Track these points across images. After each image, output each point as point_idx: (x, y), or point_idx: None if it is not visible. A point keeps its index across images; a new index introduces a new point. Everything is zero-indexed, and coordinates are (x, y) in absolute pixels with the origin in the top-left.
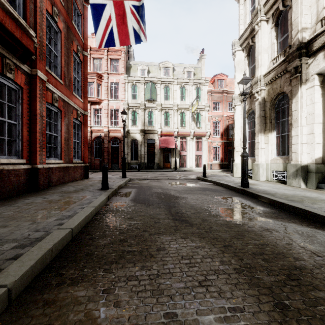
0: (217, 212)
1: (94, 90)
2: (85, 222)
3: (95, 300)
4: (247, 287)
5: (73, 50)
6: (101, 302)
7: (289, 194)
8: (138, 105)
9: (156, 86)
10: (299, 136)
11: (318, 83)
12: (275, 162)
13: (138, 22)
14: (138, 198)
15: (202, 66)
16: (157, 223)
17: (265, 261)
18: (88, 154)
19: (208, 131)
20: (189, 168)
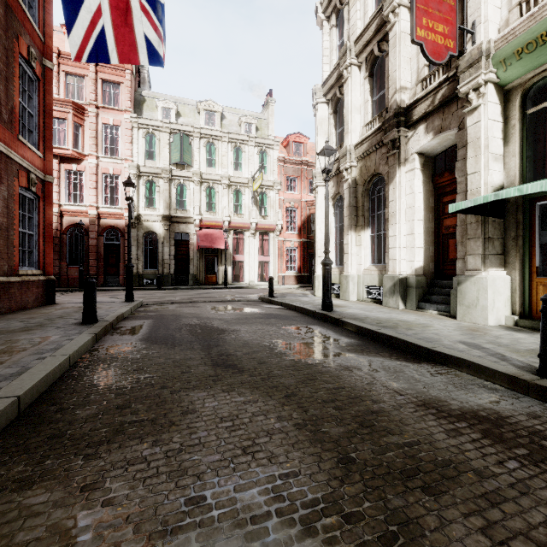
0: (282, 349)
1: (67, 134)
2: (46, 383)
3: (67, 505)
4: (307, 445)
5: (19, 52)
6: (79, 505)
7: (382, 318)
8: (158, 171)
9: (191, 140)
10: (397, 237)
11: (418, 165)
12: (369, 274)
13: (156, 30)
14: (154, 335)
15: (269, 117)
16: (185, 374)
17: (337, 409)
18: (54, 258)
19: (279, 224)
20: (248, 284)
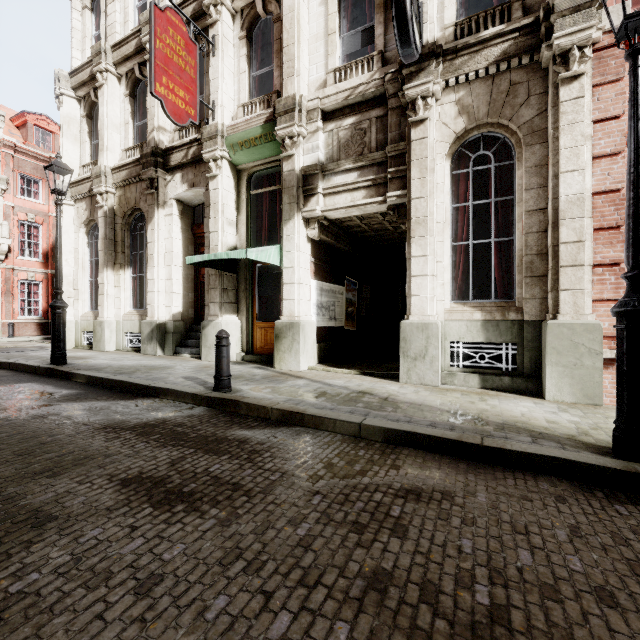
0: None
1: None
2: None
3: None
4: None
5: None
6: None
7: (127, 366)
8: None
9: None
10: (156, 281)
11: (177, 211)
12: (130, 319)
13: None
14: None
15: None
16: None
17: None
18: None
19: (3, 243)
20: None
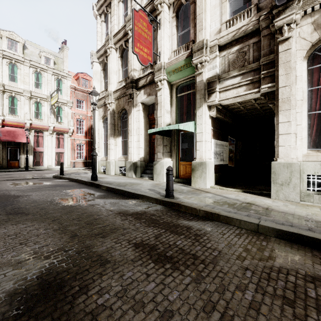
0: (59, 201)
1: None
2: None
3: None
4: (57, 235)
5: None
6: None
7: (122, 182)
8: None
9: None
10: (132, 142)
11: (141, 108)
12: (120, 160)
13: None
14: None
15: (64, 57)
16: None
17: (79, 221)
18: None
19: (71, 128)
20: (47, 167)
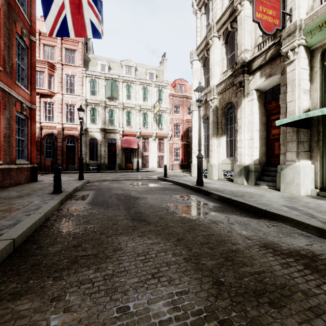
0: (174, 209)
1: (44, 80)
2: (31, 230)
3: (42, 311)
4: (193, 273)
5: (16, 32)
6: (49, 311)
7: (234, 191)
8: (98, 102)
9: (117, 83)
10: (242, 141)
11: (256, 97)
12: (225, 163)
13: (97, 16)
14: (96, 200)
15: (164, 69)
16: (115, 225)
17: (210, 248)
18: (37, 154)
19: (169, 133)
20: (151, 169)
